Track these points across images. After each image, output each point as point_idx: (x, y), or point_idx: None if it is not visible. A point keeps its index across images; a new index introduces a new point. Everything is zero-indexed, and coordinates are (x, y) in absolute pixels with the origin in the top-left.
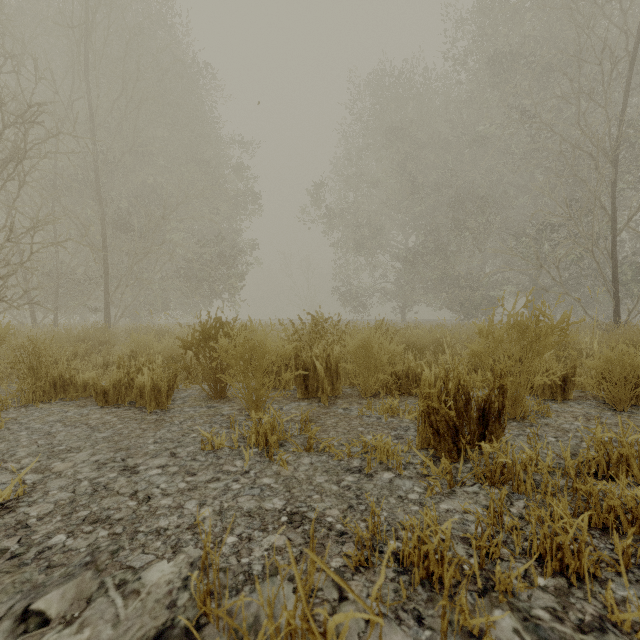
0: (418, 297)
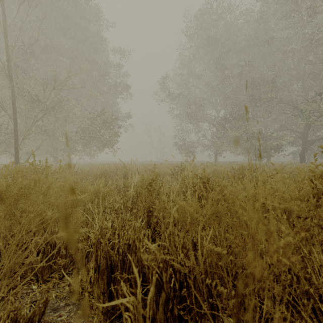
0: (226, 147)
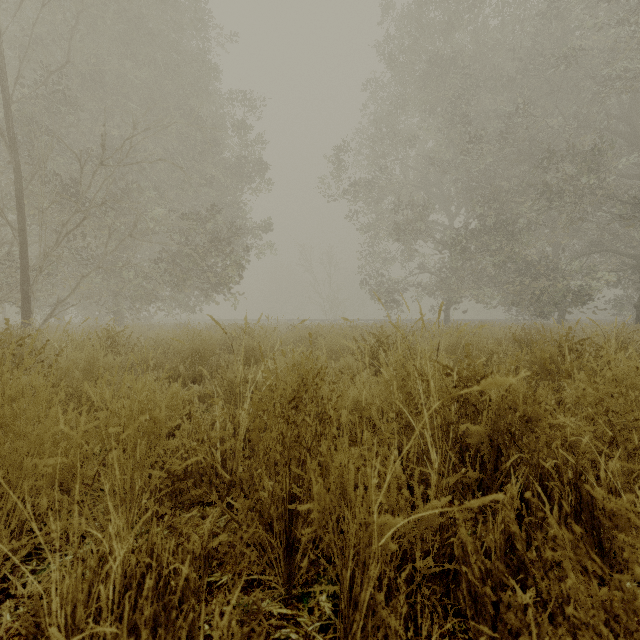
0: (468, 291)
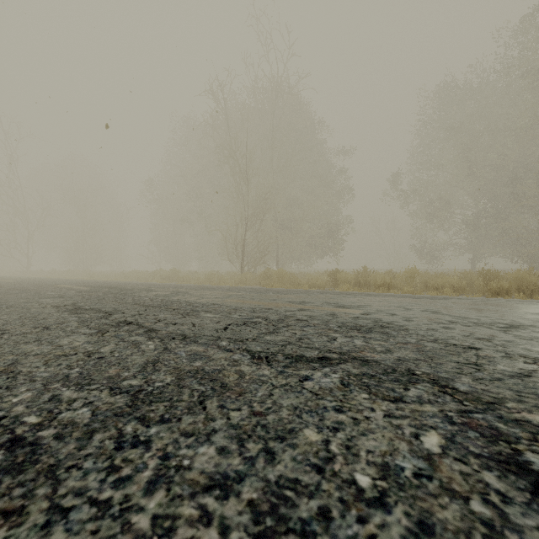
0: (486, 250)
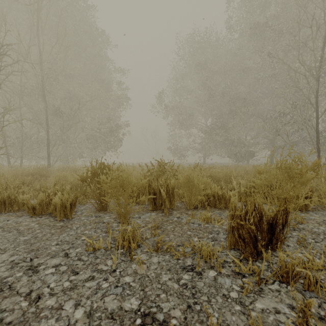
0: (212, 151)
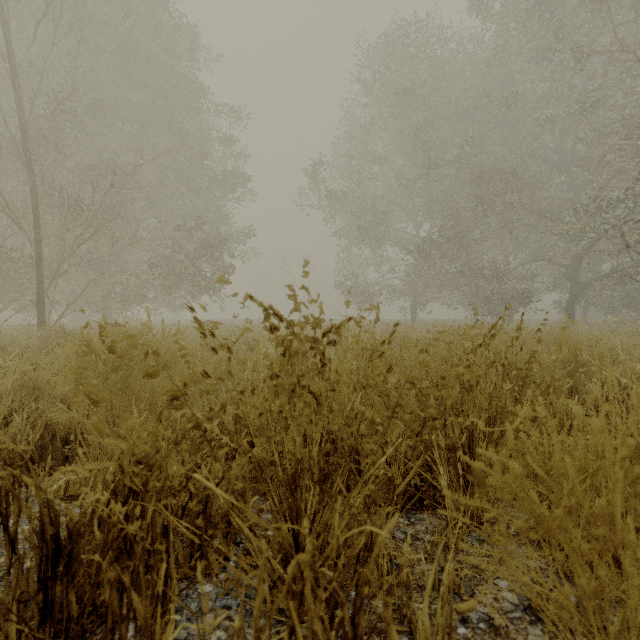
0: (432, 294)
